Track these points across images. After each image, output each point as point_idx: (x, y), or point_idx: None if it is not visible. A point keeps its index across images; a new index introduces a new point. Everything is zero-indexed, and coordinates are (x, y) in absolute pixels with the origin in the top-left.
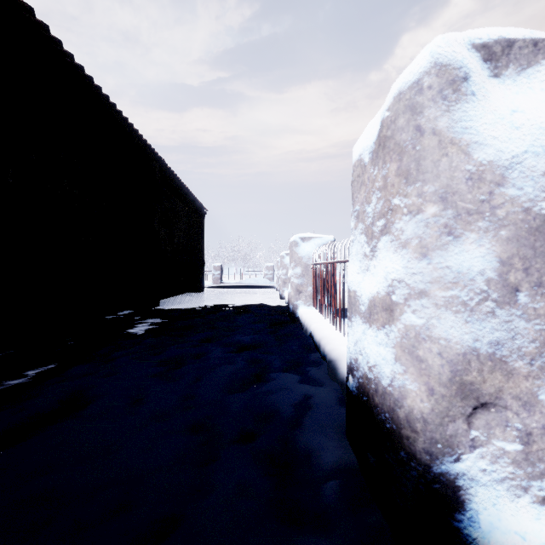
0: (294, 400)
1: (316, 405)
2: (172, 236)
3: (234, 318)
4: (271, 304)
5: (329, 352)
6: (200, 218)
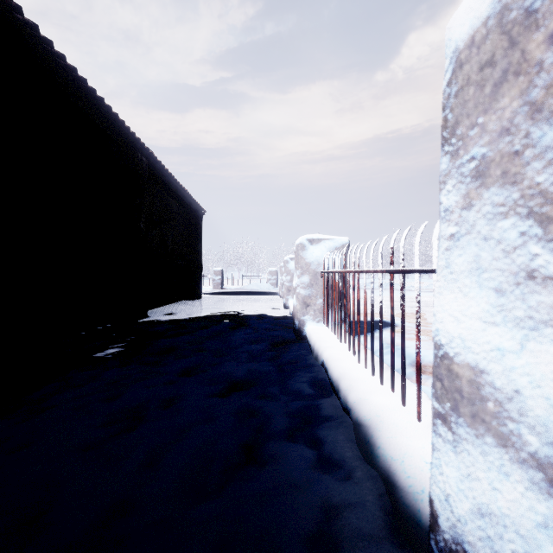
0: (307, 526)
1: (348, 545)
2: (165, 238)
3: (229, 335)
4: (273, 315)
5: (356, 406)
6: (197, 219)
